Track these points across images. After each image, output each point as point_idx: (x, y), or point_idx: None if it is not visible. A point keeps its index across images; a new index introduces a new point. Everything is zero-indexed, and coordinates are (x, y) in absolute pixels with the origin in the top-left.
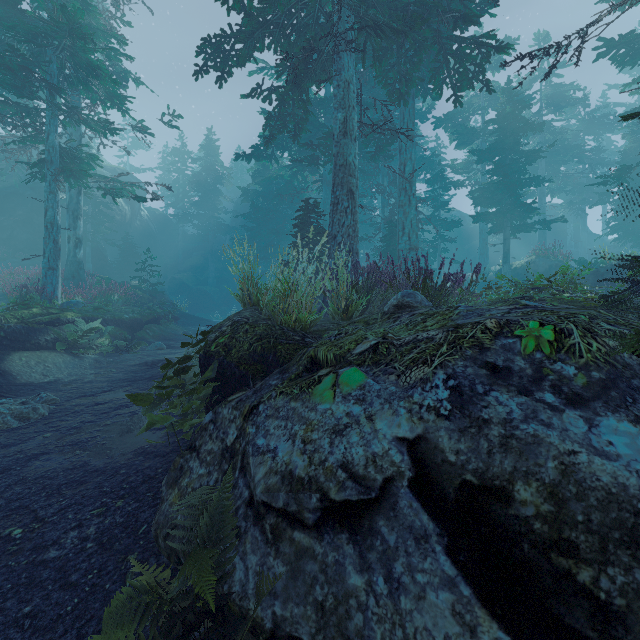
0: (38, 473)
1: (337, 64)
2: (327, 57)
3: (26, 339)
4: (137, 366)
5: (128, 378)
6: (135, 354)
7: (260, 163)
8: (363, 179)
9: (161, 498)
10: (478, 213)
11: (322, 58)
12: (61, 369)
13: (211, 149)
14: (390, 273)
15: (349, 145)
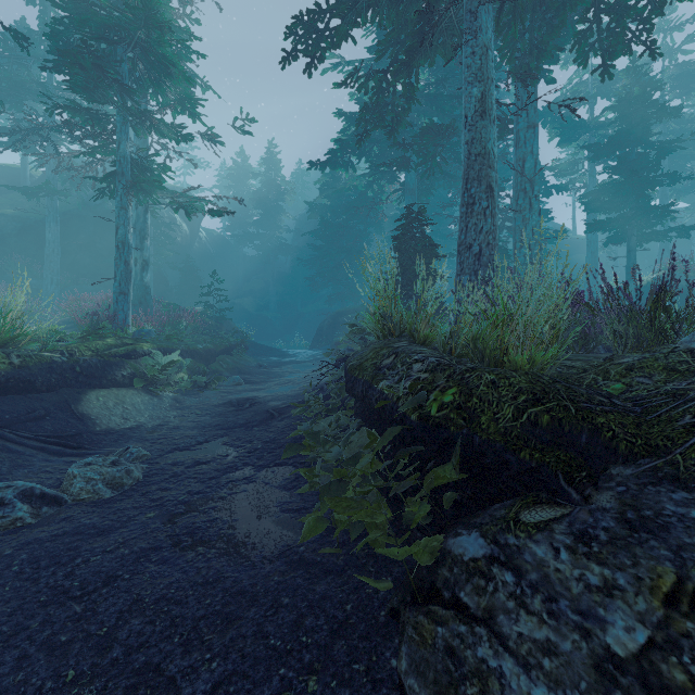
0: (156, 589)
1: (471, 26)
2: (448, 24)
3: (102, 375)
4: (222, 407)
5: (219, 424)
6: (214, 391)
7: (328, 174)
8: (449, 186)
9: None
10: (596, 220)
11: (441, 26)
12: (141, 410)
13: (272, 163)
14: (587, 290)
15: (488, 128)
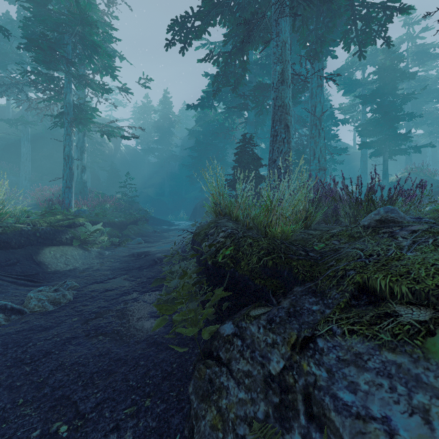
0: (73, 358)
1: (276, 29)
2: (264, 26)
3: (53, 238)
4: (127, 257)
5: (124, 267)
6: (124, 247)
7: (201, 111)
8: None
9: (193, 410)
10: (364, 142)
11: (260, 27)
12: (77, 259)
13: (166, 104)
14: (333, 189)
15: (285, 90)
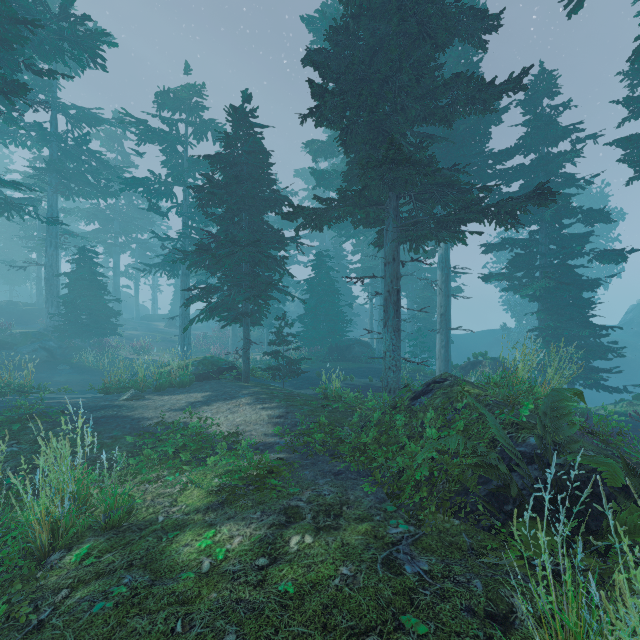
0: None
1: None
2: None
3: None
4: None
5: None
6: None
7: None
8: None
9: None
10: None
11: None
12: None
13: None
14: None
15: None
